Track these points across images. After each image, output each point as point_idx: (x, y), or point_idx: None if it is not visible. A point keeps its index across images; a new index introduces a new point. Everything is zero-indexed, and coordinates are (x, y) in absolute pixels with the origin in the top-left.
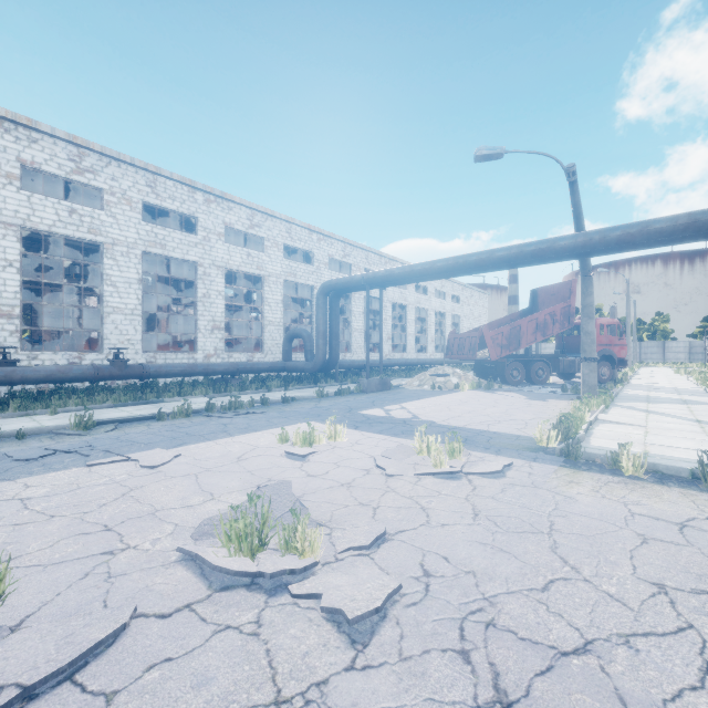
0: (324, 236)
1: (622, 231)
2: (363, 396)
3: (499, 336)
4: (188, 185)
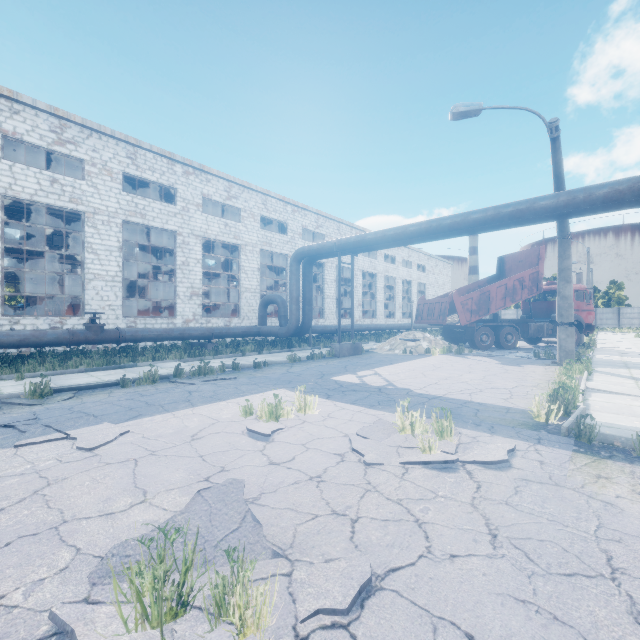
0: (298, 207)
1: (609, 188)
2: (335, 361)
3: (469, 302)
4: (167, 157)
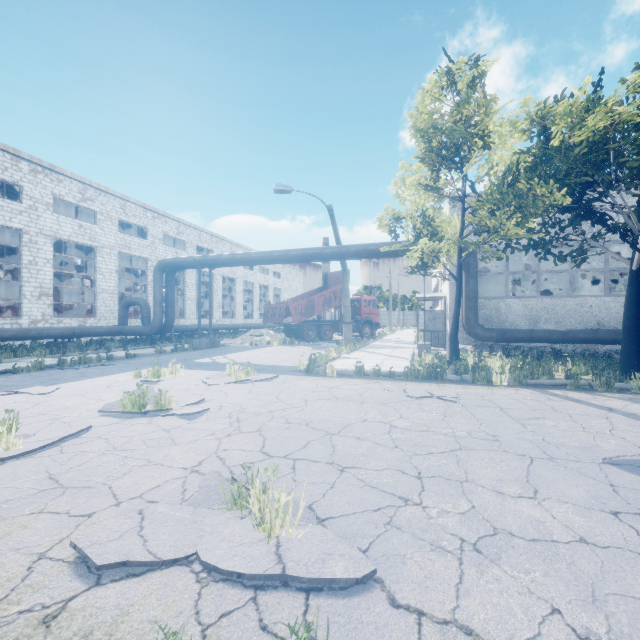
0: (159, 214)
1: (356, 248)
2: (195, 352)
3: (299, 307)
4: (11, 153)
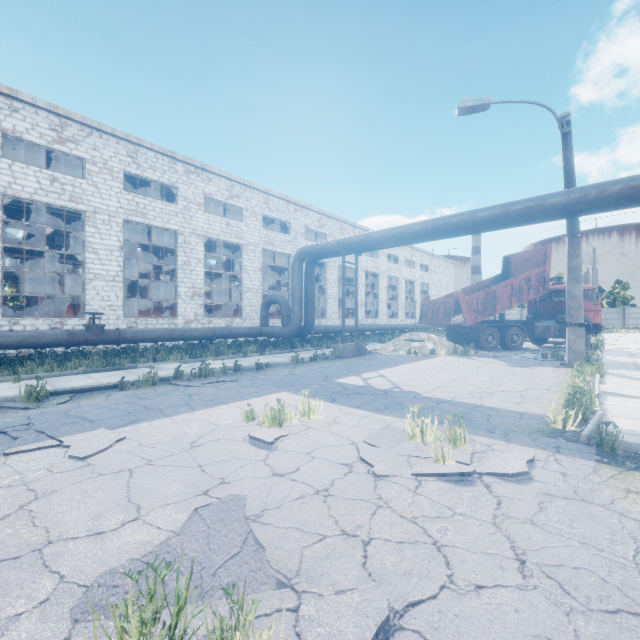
0: (300, 207)
1: (623, 184)
2: (339, 362)
3: (474, 302)
4: (169, 156)
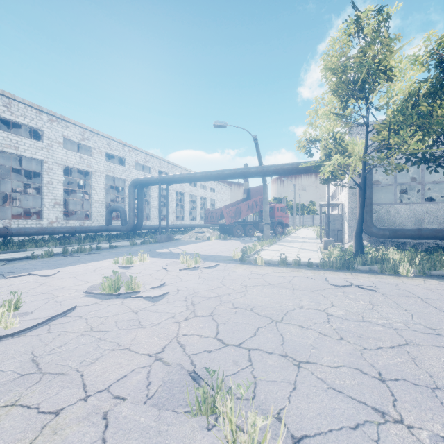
0: (133, 148)
1: (274, 167)
2: (157, 244)
3: (230, 212)
4: (36, 108)
